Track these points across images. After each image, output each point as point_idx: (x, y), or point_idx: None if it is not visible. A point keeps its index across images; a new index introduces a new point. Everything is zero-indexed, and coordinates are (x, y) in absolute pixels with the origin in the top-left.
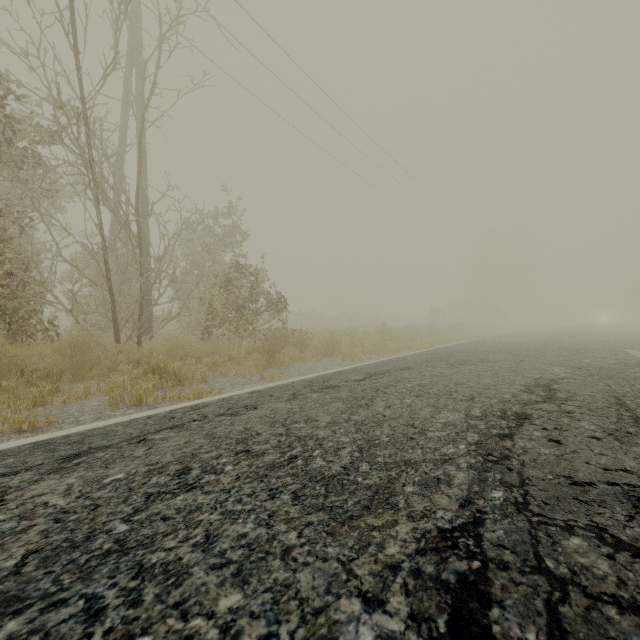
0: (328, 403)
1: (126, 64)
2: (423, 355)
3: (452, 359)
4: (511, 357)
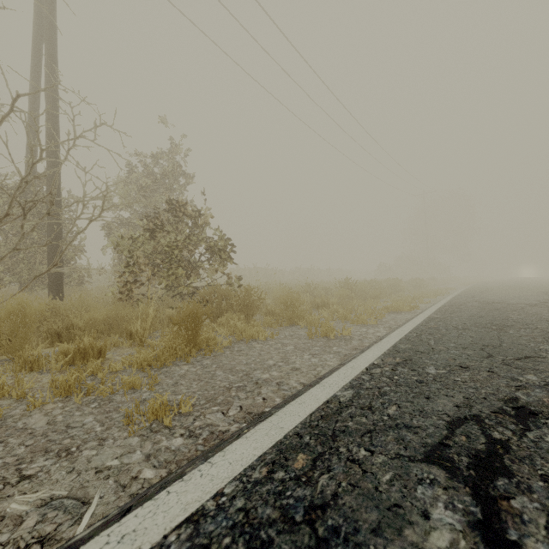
0: None
1: None
2: (447, 333)
3: (541, 352)
4: None
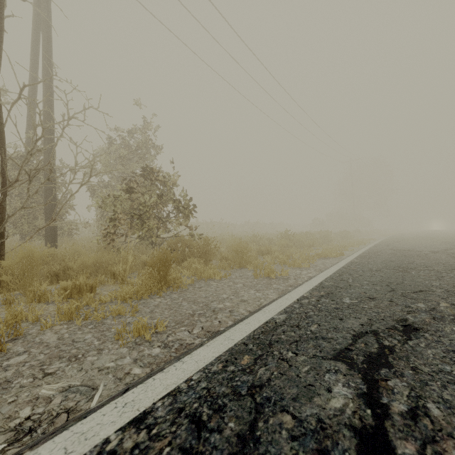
0: None
1: None
2: (363, 273)
3: (432, 288)
4: None
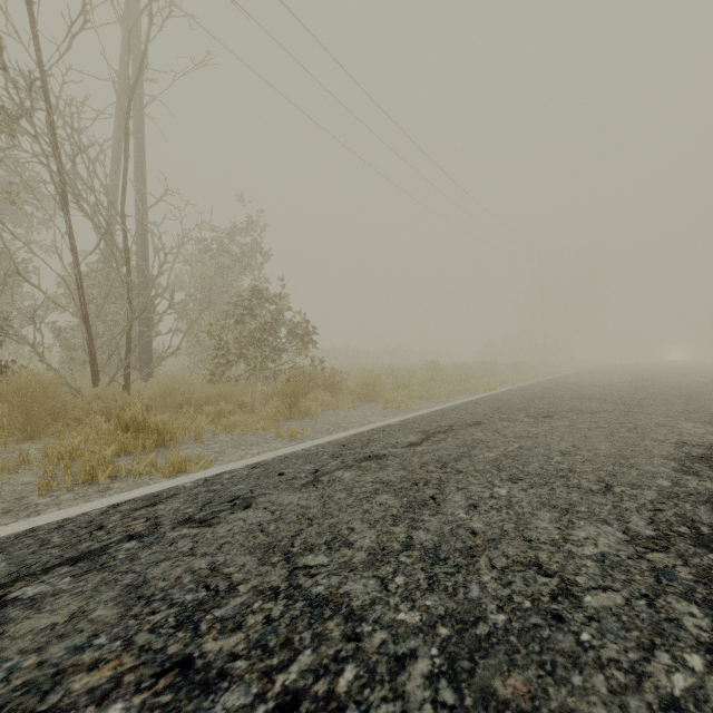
0: (369, 495)
1: (121, 46)
2: (489, 402)
3: (531, 408)
4: (609, 406)
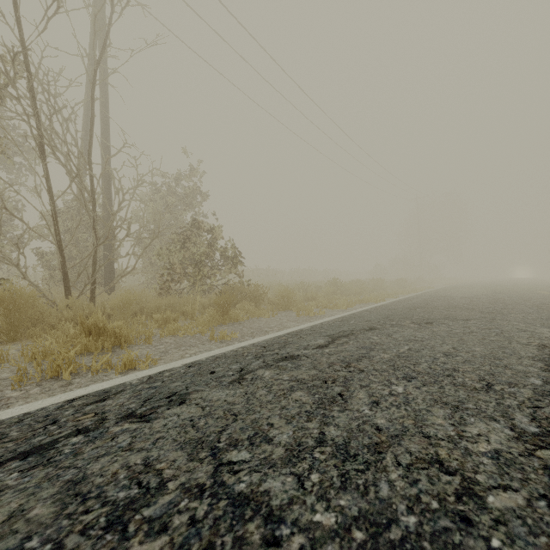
0: (286, 392)
1: (90, 31)
2: (380, 311)
3: (414, 316)
4: (476, 314)
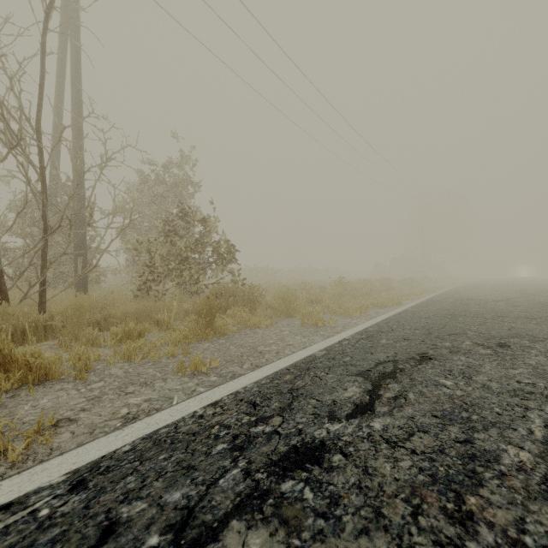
0: None
1: None
2: (410, 320)
3: (467, 331)
4: None
